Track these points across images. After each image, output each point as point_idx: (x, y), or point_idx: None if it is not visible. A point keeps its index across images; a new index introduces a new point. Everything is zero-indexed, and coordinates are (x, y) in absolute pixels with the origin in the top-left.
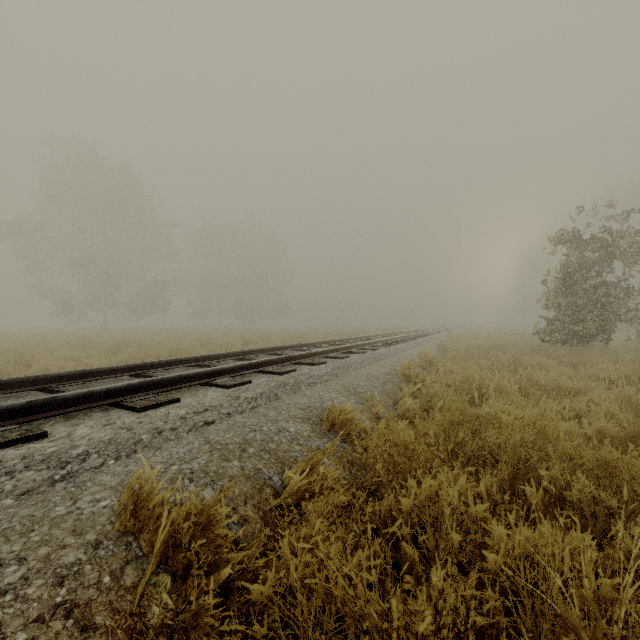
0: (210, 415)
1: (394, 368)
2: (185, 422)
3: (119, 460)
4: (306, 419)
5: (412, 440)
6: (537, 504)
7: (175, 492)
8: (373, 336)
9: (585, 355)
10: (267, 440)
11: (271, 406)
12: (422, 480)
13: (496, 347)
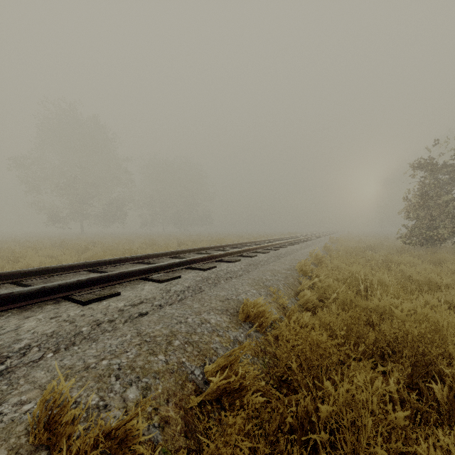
0: (144, 307)
1: (292, 265)
2: (122, 314)
3: (57, 353)
4: (225, 311)
5: (324, 339)
6: (442, 401)
7: (100, 392)
8: (274, 239)
9: (443, 255)
10: (191, 332)
11: (196, 298)
12: (340, 385)
13: (367, 248)
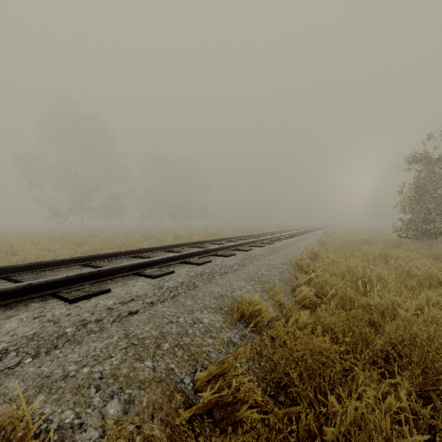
0: (134, 305)
1: (288, 259)
2: (110, 313)
3: (37, 358)
4: (218, 309)
5: (327, 346)
6: None
7: (76, 407)
8: (269, 233)
9: (441, 249)
10: (182, 333)
11: (189, 294)
12: (347, 403)
13: (363, 241)
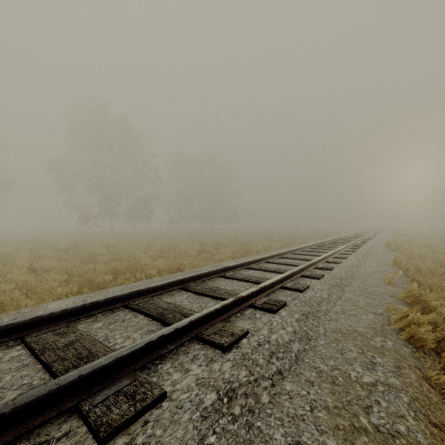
0: None
1: (377, 311)
2: None
3: None
4: None
5: None
6: None
7: None
8: (314, 245)
9: None
10: None
11: None
12: None
13: None
